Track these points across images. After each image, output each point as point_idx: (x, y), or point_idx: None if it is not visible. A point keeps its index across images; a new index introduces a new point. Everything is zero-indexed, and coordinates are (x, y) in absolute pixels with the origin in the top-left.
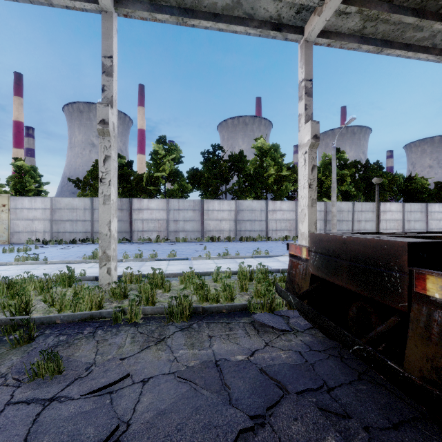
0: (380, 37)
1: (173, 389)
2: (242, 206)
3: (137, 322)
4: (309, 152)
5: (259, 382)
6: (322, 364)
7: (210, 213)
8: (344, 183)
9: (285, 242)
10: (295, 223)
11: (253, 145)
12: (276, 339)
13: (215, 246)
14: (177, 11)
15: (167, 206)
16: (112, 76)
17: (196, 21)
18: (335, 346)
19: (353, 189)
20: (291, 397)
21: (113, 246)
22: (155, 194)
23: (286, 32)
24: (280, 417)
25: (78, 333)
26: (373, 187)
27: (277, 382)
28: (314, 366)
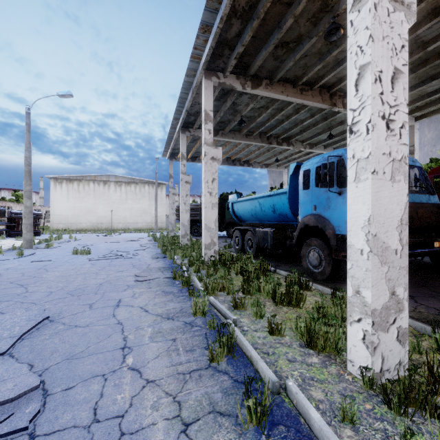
0: None
1: None
2: None
3: None
4: None
5: None
6: None
7: None
8: None
9: None
10: None
11: None
12: None
13: None
14: None
15: None
16: None
17: None
18: None
19: None
20: None
21: None
22: None
23: None
24: None
25: None
26: None
27: None
28: None
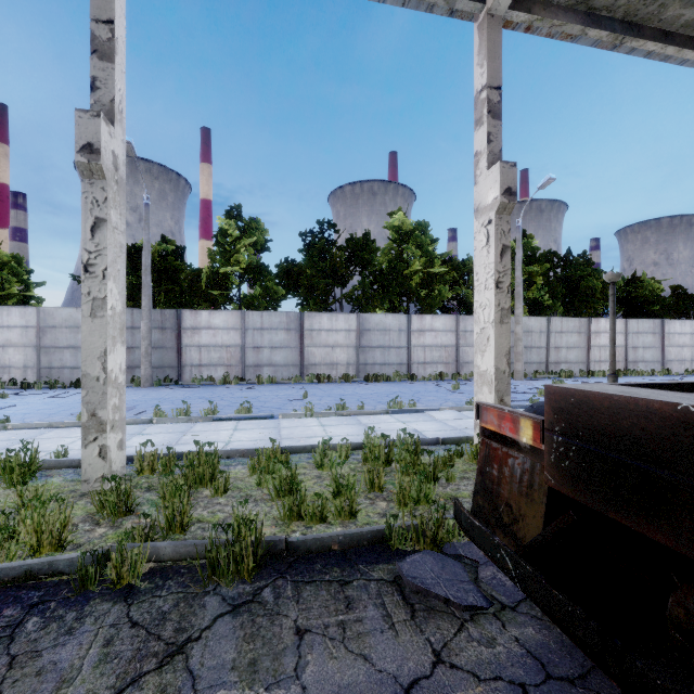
0: (621, 16)
1: None
2: (368, 323)
3: (134, 587)
4: (497, 222)
5: None
6: None
7: (316, 335)
8: (533, 286)
9: (440, 382)
10: (455, 351)
11: (387, 223)
12: (458, 638)
13: (322, 390)
14: None
15: (242, 323)
16: (113, 60)
17: None
18: None
19: (547, 296)
20: None
21: (114, 402)
22: (222, 303)
23: None
24: None
25: None
26: (578, 293)
27: None
28: None
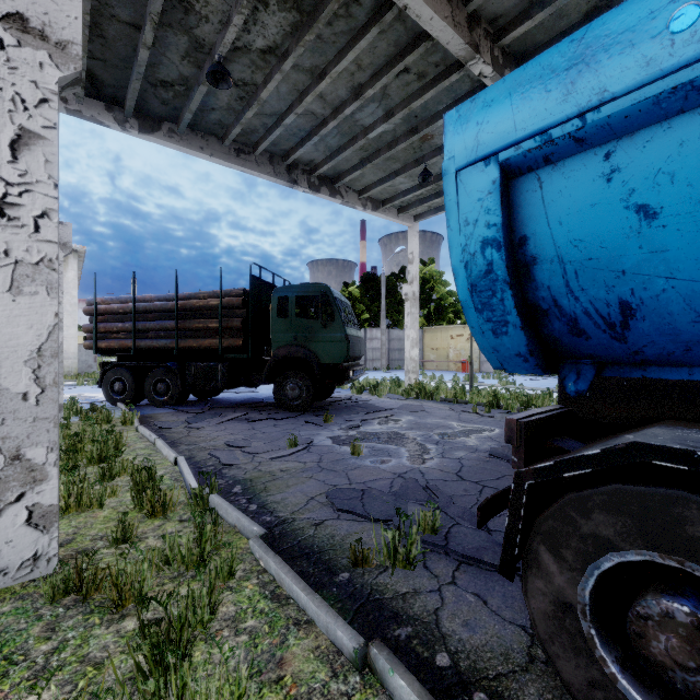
0: None
1: None
2: None
3: None
4: None
5: None
6: None
7: None
8: None
9: None
10: None
11: None
12: None
13: None
14: None
15: None
16: None
17: None
18: None
19: None
20: None
21: None
22: None
23: None
24: None
25: None
26: None
27: None
28: None
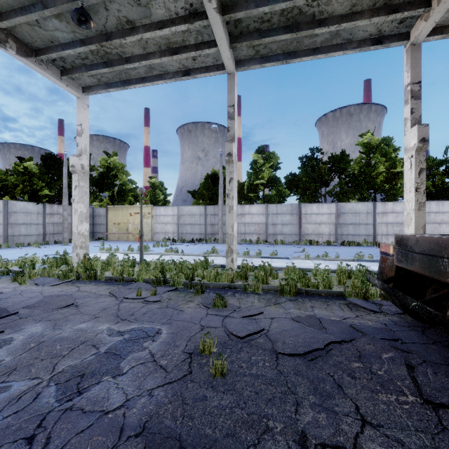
0: None
1: (289, 324)
2: (343, 208)
3: (259, 293)
4: (416, 156)
5: (347, 330)
6: (403, 332)
7: (308, 217)
8: None
9: None
10: None
11: (358, 142)
12: (366, 315)
13: (313, 249)
14: (282, 56)
15: (266, 211)
16: (234, 119)
17: (298, 59)
18: (420, 326)
19: None
20: (368, 336)
21: (235, 243)
22: (254, 200)
23: (388, 42)
24: (359, 342)
25: (225, 294)
26: None
27: (361, 333)
28: (395, 331)
